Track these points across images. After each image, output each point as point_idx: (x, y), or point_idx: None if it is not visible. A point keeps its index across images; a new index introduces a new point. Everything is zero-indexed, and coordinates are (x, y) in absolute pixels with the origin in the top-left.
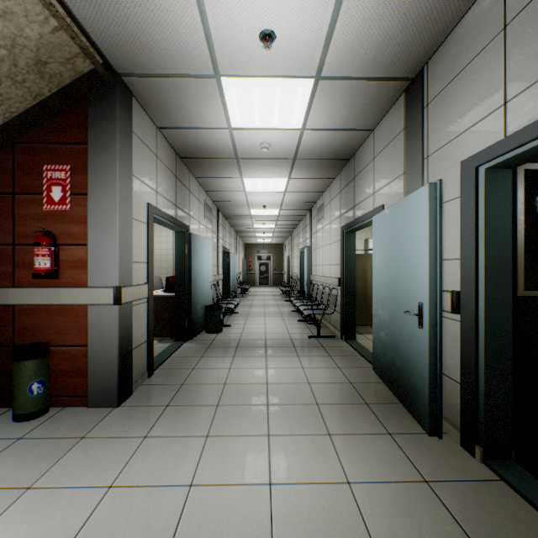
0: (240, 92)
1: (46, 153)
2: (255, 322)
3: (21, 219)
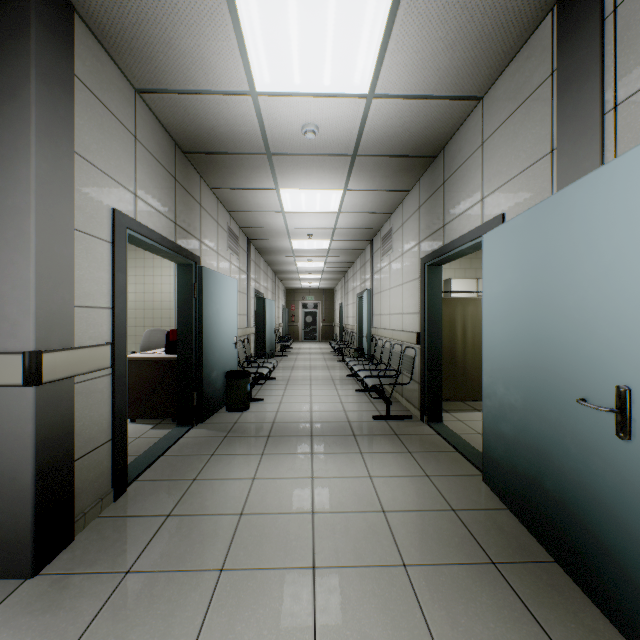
0: (266, 8)
1: None
2: (298, 393)
3: None
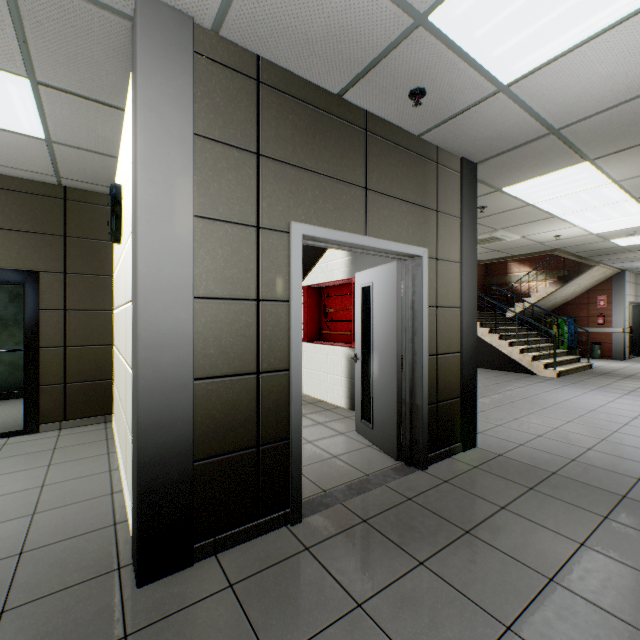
0: None
1: (597, 293)
2: None
3: (589, 310)
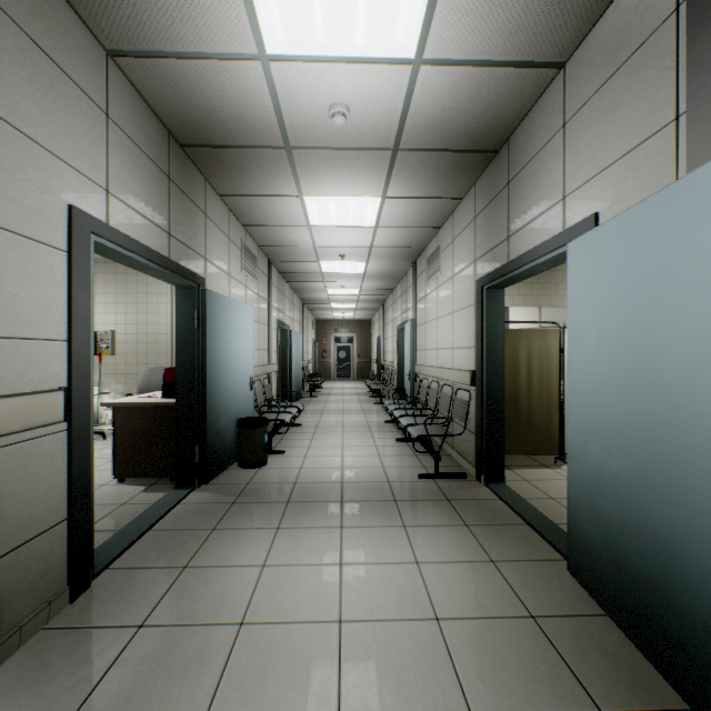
0: None
1: None
2: (327, 443)
3: None
